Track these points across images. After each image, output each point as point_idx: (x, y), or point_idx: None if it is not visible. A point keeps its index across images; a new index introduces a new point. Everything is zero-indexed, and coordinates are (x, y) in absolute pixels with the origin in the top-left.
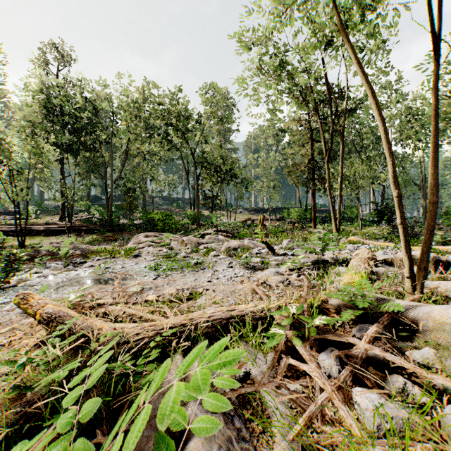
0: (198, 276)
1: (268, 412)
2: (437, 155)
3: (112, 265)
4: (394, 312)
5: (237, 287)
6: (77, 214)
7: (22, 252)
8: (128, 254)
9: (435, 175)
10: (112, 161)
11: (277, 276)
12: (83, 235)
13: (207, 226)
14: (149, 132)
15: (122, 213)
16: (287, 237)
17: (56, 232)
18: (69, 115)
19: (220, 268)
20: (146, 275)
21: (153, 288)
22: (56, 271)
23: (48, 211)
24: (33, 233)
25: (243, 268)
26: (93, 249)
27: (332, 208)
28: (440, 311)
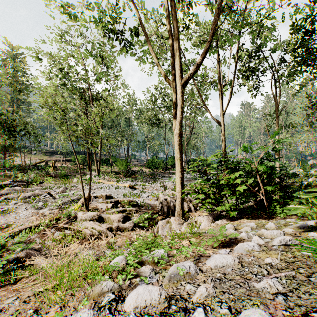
0: (8, 217)
1: (36, 241)
2: (91, 176)
3: None
4: (75, 216)
5: (29, 218)
6: None
7: None
8: None
9: (90, 180)
10: None
11: (48, 211)
12: None
13: None
14: None
15: None
16: (66, 182)
17: None
18: None
19: (20, 211)
20: None
21: None
22: None
23: None
24: None
25: (33, 209)
26: None
27: (95, 162)
28: (80, 214)
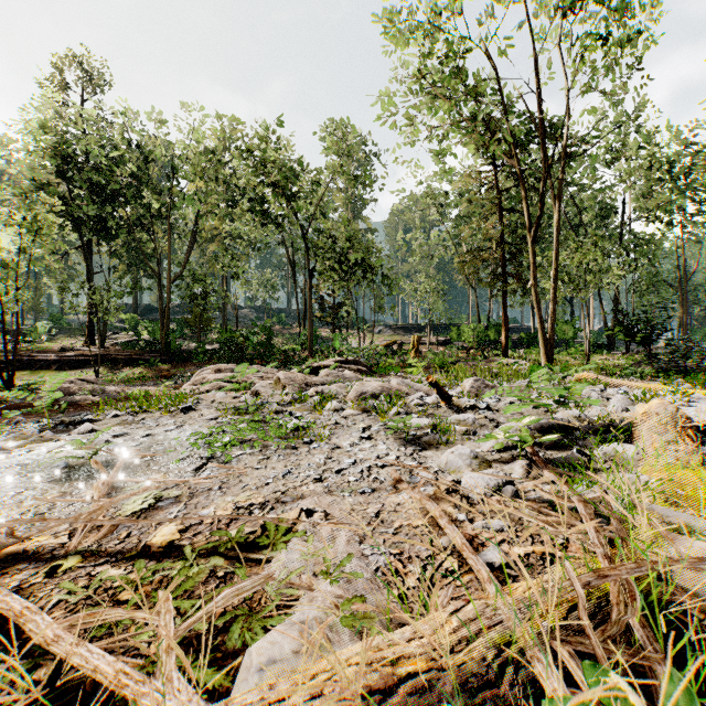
0: (295, 463)
1: None
2: None
3: (132, 428)
4: None
5: (385, 500)
6: (117, 335)
7: (3, 399)
8: (172, 406)
9: None
10: (169, 246)
11: (485, 473)
12: (121, 369)
13: (326, 354)
14: (229, 200)
15: (190, 332)
16: (466, 373)
17: (76, 363)
18: (97, 169)
19: (346, 440)
20: (184, 457)
21: (182, 499)
22: (20, 441)
23: (71, 329)
24: (39, 365)
25: (394, 440)
26: (128, 393)
27: (539, 322)
28: None
